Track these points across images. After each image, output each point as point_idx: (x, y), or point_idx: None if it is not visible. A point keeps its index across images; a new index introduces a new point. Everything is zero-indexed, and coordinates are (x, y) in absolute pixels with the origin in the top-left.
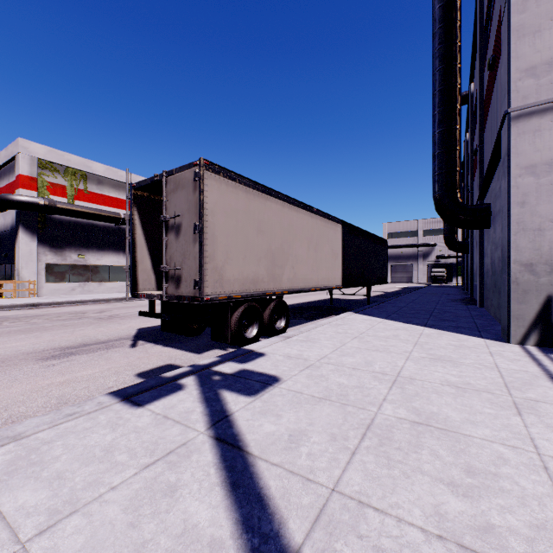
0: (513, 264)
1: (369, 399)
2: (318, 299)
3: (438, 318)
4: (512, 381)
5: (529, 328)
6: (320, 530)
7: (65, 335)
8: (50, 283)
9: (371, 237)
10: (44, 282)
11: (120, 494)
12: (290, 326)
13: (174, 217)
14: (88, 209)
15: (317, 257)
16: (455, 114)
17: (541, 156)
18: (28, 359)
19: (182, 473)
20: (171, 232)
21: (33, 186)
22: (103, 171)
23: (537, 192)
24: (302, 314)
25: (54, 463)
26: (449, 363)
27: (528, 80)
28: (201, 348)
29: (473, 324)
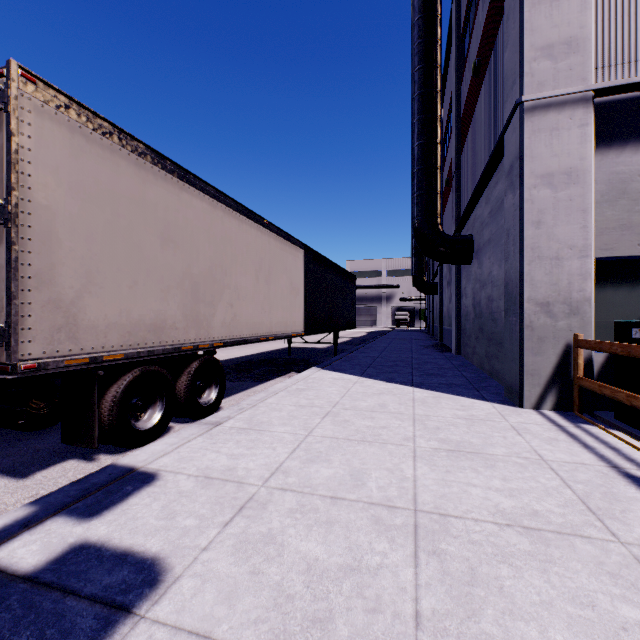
0: (527, 303)
1: (384, 627)
2: (273, 348)
3: (422, 372)
4: (588, 493)
5: (545, 387)
6: None
7: None
8: None
9: (339, 270)
10: None
11: None
12: (230, 394)
13: None
14: None
15: (270, 292)
16: (436, 125)
17: (559, 163)
18: None
19: None
20: None
21: None
22: None
23: (554, 209)
24: (250, 373)
25: None
26: (478, 459)
27: (544, 62)
28: (38, 460)
29: (465, 379)
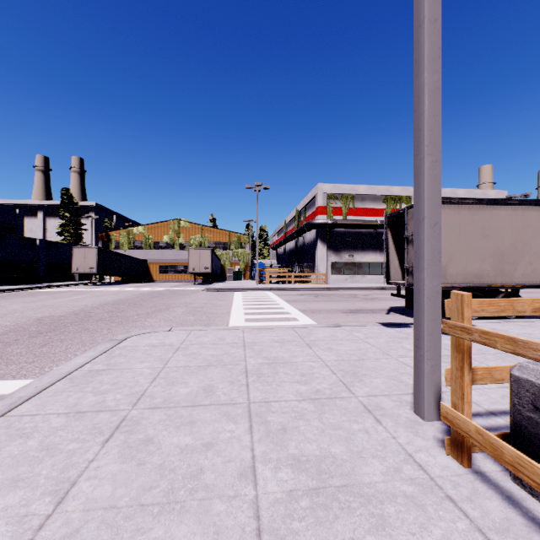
0: None
1: None
2: None
3: None
4: None
5: None
6: (446, 356)
7: (349, 305)
8: (333, 275)
9: None
10: (330, 275)
11: (383, 339)
12: None
13: (411, 235)
14: (355, 221)
15: None
16: None
17: None
18: (338, 312)
19: (403, 341)
20: (410, 244)
21: (324, 212)
22: (364, 190)
23: None
24: None
25: (363, 332)
26: None
27: None
28: None
29: None
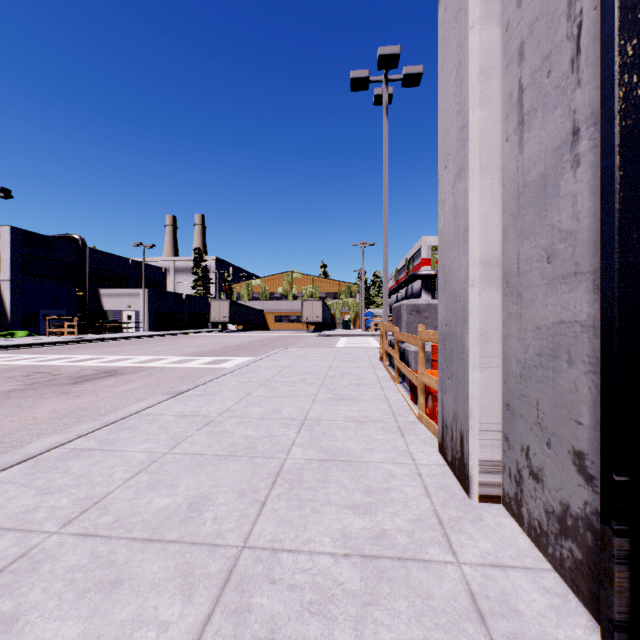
0: None
1: None
2: None
3: None
4: None
5: None
6: None
7: None
8: None
9: None
10: None
11: None
12: None
13: None
14: None
15: None
16: None
17: None
18: None
19: None
20: None
21: (428, 263)
22: None
23: None
24: None
25: None
26: None
27: None
28: None
29: None
